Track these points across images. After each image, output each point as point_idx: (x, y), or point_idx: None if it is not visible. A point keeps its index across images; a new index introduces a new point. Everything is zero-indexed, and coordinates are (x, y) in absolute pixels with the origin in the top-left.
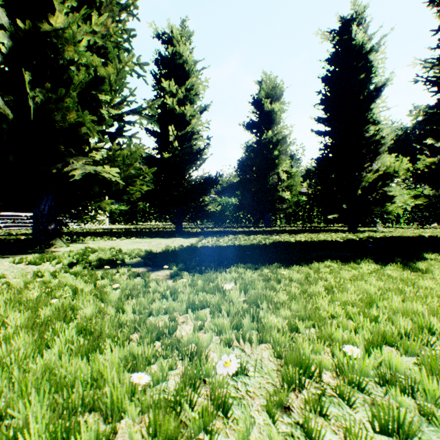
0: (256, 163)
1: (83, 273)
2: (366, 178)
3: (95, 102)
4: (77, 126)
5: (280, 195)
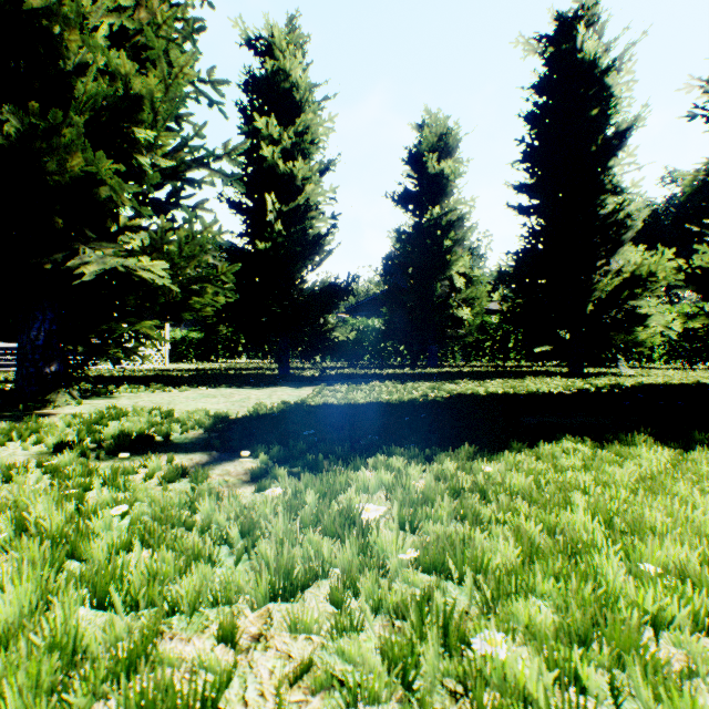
0: (413, 260)
1: (64, 474)
2: (601, 284)
3: (126, 142)
4: (95, 186)
5: (453, 314)
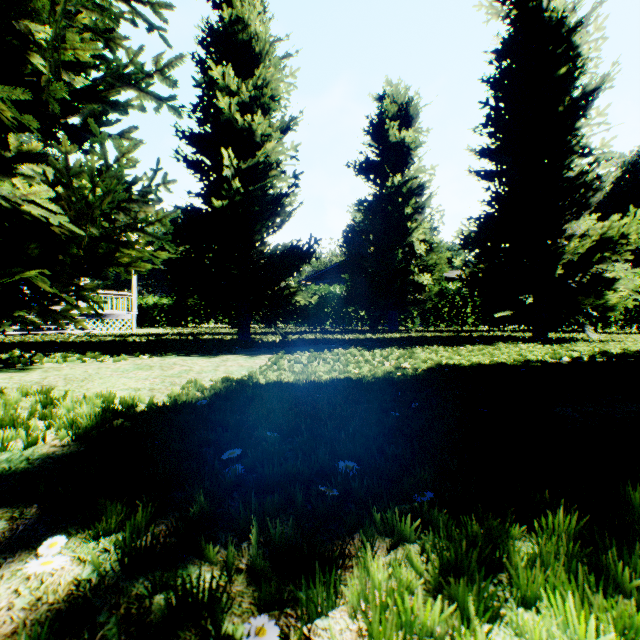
0: (374, 227)
1: None
2: (570, 247)
3: (16, 38)
4: None
5: (414, 280)
